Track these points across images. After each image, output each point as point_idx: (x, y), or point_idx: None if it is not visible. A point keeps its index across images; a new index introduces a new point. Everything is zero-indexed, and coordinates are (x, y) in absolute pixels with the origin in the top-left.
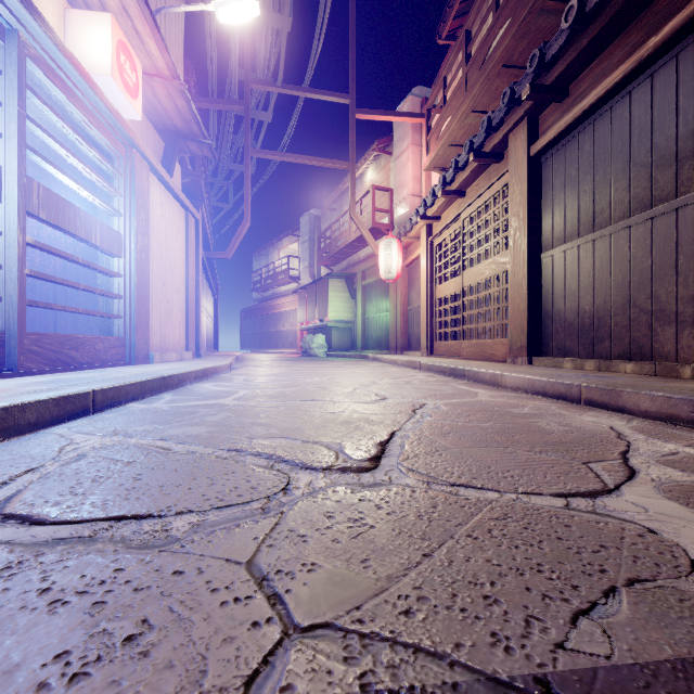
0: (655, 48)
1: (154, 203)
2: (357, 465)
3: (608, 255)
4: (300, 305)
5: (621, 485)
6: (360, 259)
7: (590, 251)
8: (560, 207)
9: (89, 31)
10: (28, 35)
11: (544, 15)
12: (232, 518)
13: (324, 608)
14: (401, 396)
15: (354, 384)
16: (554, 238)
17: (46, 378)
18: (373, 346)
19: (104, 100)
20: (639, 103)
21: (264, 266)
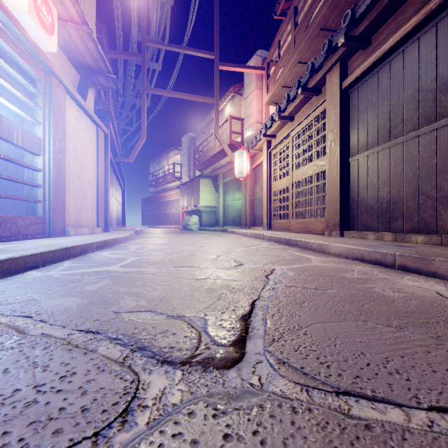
0: (441, 1)
1: (70, 118)
2: (220, 355)
3: (401, 157)
4: (181, 196)
5: None
6: (221, 165)
7: (387, 155)
8: (363, 125)
9: None
10: None
11: None
12: None
13: None
14: (254, 262)
15: (217, 251)
16: (359, 146)
17: None
18: (230, 223)
19: (23, 32)
20: (426, 45)
21: (157, 170)
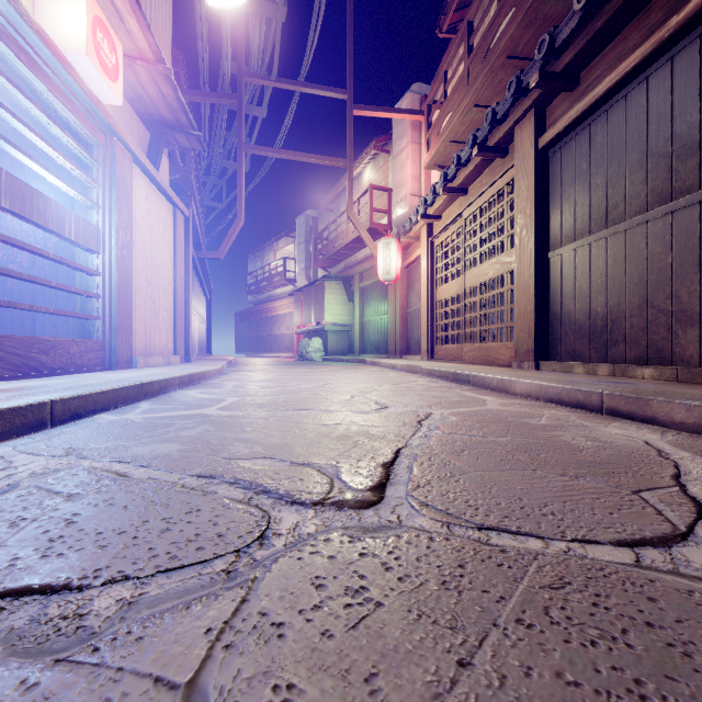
0: (677, 27)
1: (138, 197)
2: (356, 498)
3: (623, 252)
4: (296, 308)
5: (694, 526)
6: (358, 261)
7: (603, 248)
8: (569, 203)
9: (61, 5)
10: None
11: (552, 2)
12: (182, 591)
13: None
14: (404, 404)
15: (351, 390)
16: (563, 235)
17: (4, 386)
18: (371, 350)
19: (79, 80)
20: (657, 89)
21: (259, 268)
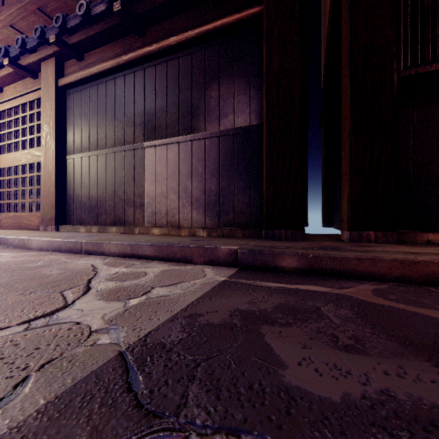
0: (125, 62)
1: None
2: None
3: (105, 165)
4: None
5: (77, 299)
6: None
7: (96, 161)
8: (78, 128)
9: None
10: None
11: None
12: None
13: None
14: None
15: None
16: (75, 147)
17: None
18: None
19: None
20: (119, 87)
21: None
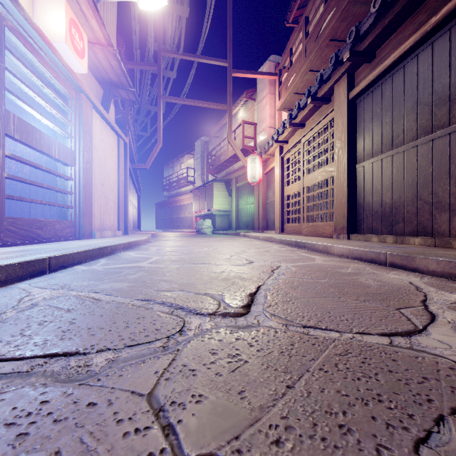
0: (435, 24)
1: (96, 130)
2: (234, 311)
3: (402, 165)
4: (195, 200)
5: (427, 326)
6: (234, 170)
7: (390, 162)
8: (369, 133)
9: (50, 12)
10: (6, 12)
11: (358, 5)
12: (139, 355)
13: (209, 438)
14: (263, 260)
15: (230, 252)
16: (365, 154)
17: (18, 249)
18: (243, 227)
19: (60, 59)
20: (423, 62)
21: (171, 174)
